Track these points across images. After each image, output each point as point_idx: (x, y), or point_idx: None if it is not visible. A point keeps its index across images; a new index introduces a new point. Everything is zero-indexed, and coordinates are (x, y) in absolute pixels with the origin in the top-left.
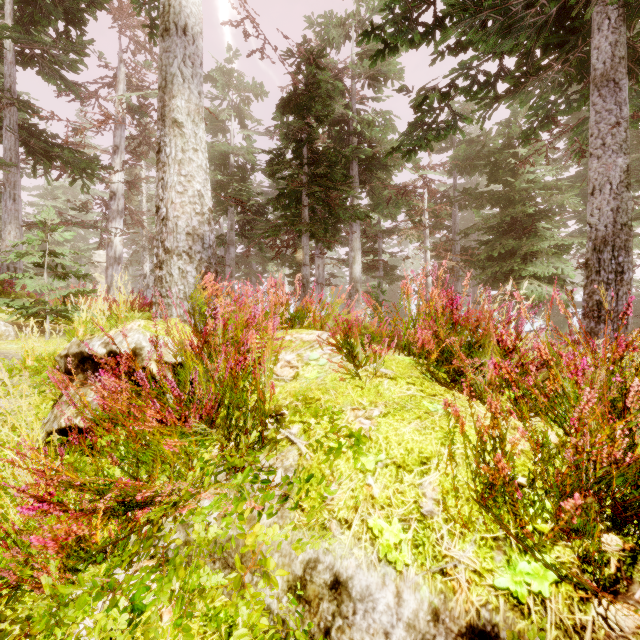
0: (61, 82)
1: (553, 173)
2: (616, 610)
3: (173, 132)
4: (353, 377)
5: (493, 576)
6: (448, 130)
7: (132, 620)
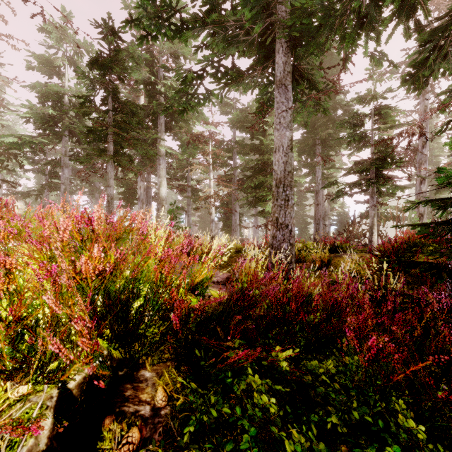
0: None
1: None
2: None
3: None
4: None
5: None
6: (205, 100)
7: None
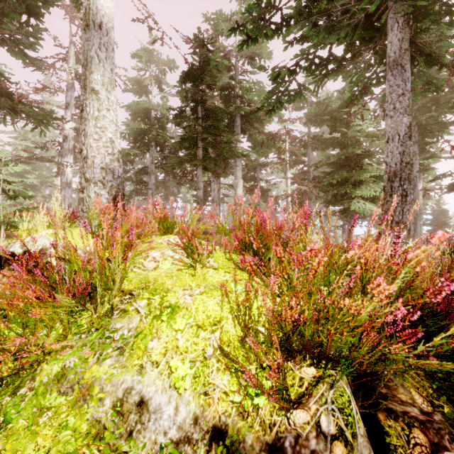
0: (24, 58)
1: (373, 126)
2: (296, 413)
3: (91, 97)
4: (188, 268)
5: (234, 395)
6: (296, 96)
7: (2, 428)
